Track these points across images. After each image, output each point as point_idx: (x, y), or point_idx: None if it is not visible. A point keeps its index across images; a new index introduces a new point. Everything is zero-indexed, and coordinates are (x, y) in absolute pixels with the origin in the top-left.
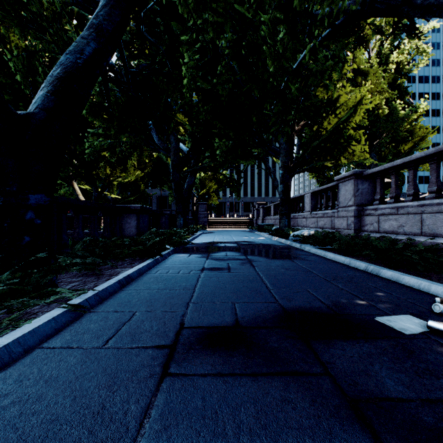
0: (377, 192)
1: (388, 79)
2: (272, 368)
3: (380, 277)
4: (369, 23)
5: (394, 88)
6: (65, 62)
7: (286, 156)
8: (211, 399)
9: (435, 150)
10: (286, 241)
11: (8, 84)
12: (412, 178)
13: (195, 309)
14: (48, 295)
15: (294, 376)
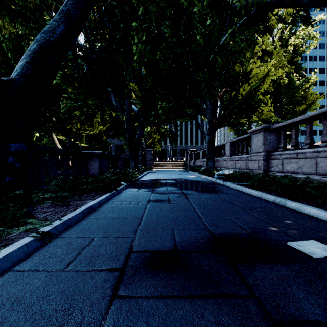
0: (281, 142)
1: (287, 58)
2: (206, 290)
3: (286, 208)
4: (275, 14)
5: (292, 64)
6: (40, 39)
7: (212, 115)
8: (153, 322)
9: (326, 109)
10: (211, 178)
11: (3, 60)
12: (309, 131)
13: (142, 235)
14: (23, 225)
15: (225, 299)
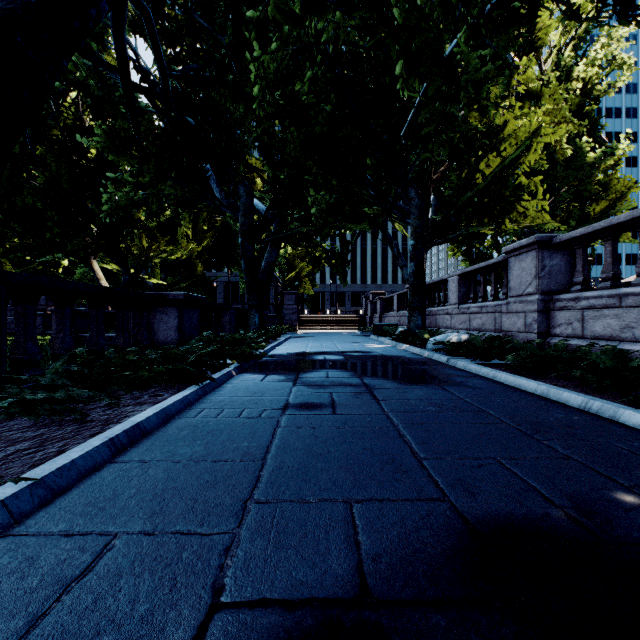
0: (578, 271)
1: (571, 105)
2: None
3: (623, 426)
4: None
5: (580, 118)
6: None
7: (420, 218)
8: None
9: None
10: (421, 351)
11: None
12: None
13: (259, 526)
14: None
15: None
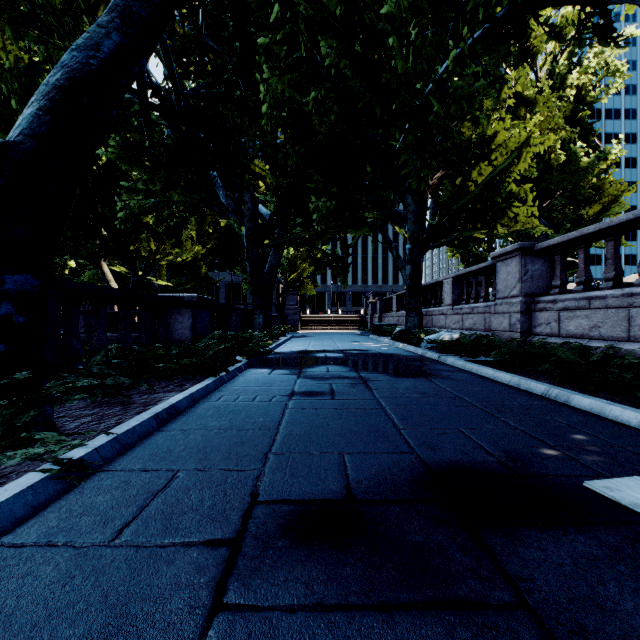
0: (556, 276)
1: (565, 112)
2: (418, 592)
3: (571, 408)
4: (542, 23)
5: (574, 124)
6: (69, 63)
7: (416, 223)
8: None
9: None
10: (416, 349)
11: (4, 116)
12: (613, 253)
13: (278, 466)
14: (28, 444)
15: (462, 612)
